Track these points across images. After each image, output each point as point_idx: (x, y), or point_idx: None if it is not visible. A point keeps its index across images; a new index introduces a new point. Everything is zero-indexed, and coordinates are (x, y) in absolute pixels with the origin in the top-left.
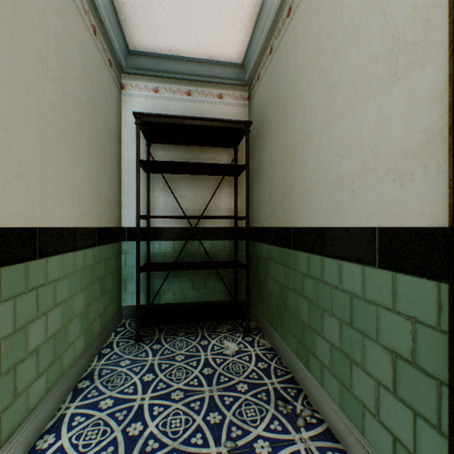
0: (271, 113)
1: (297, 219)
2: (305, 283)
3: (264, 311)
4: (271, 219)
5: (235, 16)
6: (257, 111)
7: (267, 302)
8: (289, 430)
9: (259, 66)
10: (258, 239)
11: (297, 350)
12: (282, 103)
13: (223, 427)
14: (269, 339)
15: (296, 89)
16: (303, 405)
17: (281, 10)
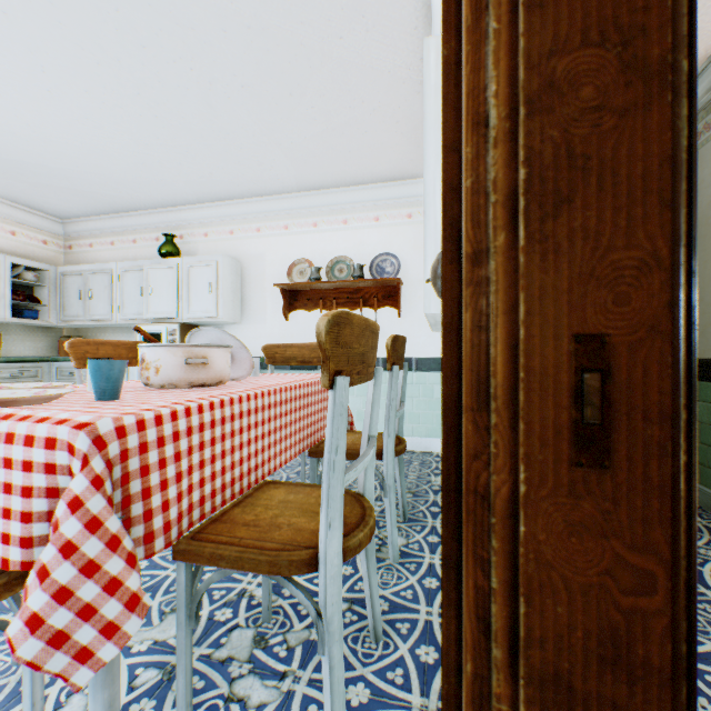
0: None
1: None
2: None
3: None
4: None
5: None
6: None
7: None
8: None
9: None
10: None
11: None
12: (704, 218)
13: None
14: None
15: None
16: None
17: (702, 113)
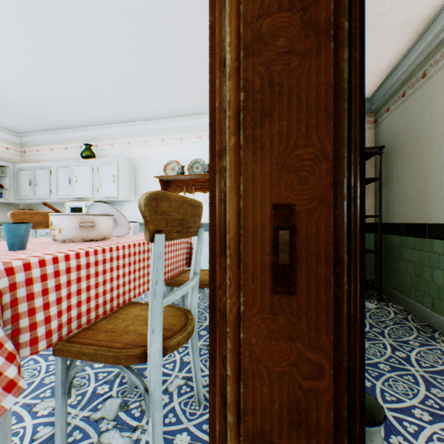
0: (403, 140)
1: (432, 218)
2: (439, 260)
3: (395, 285)
4: (403, 217)
5: (371, 75)
6: (386, 135)
7: (398, 278)
8: (430, 341)
9: (389, 102)
10: (387, 232)
11: (432, 305)
12: (416, 137)
13: (383, 333)
14: (401, 304)
15: (431, 130)
16: (439, 335)
17: (415, 71)
